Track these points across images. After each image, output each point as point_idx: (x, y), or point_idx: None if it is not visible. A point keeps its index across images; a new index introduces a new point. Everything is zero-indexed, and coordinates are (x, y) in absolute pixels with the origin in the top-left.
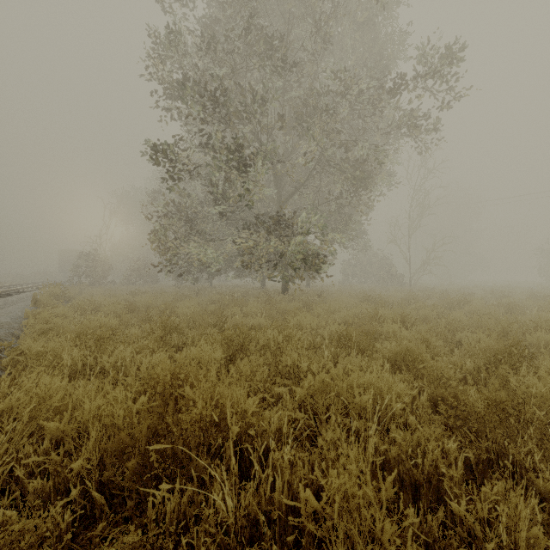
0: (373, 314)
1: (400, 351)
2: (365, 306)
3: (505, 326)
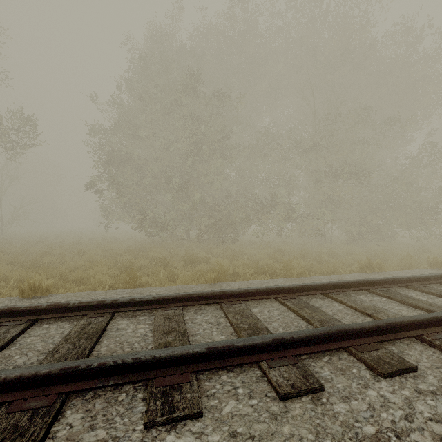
0: None
1: (6, 261)
2: None
3: (49, 249)
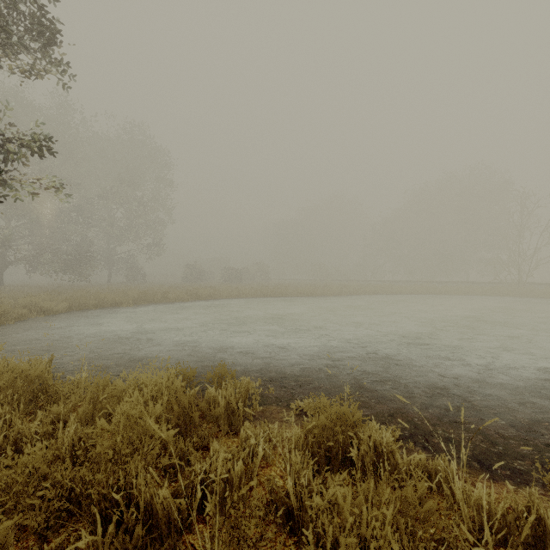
0: None
1: None
2: None
3: None
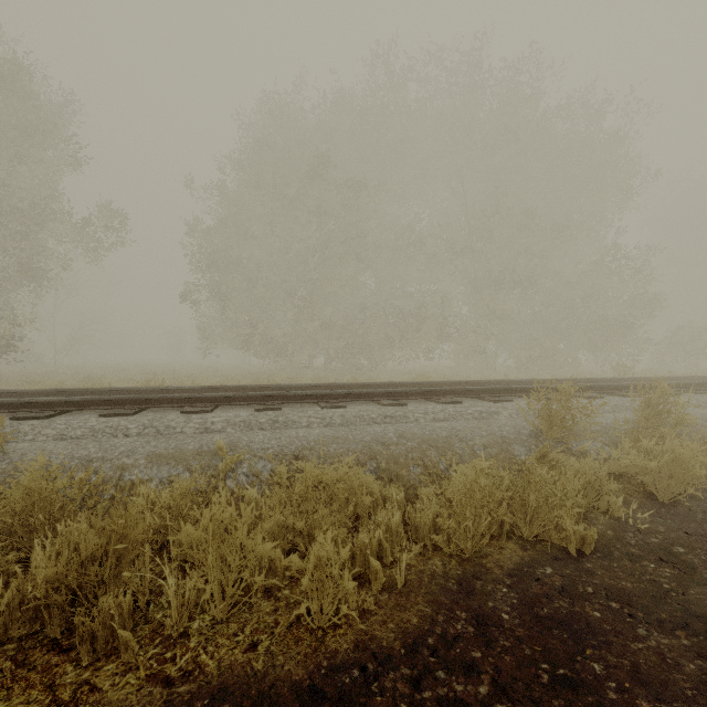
0: (87, 375)
1: (119, 382)
2: (57, 377)
3: (151, 375)
